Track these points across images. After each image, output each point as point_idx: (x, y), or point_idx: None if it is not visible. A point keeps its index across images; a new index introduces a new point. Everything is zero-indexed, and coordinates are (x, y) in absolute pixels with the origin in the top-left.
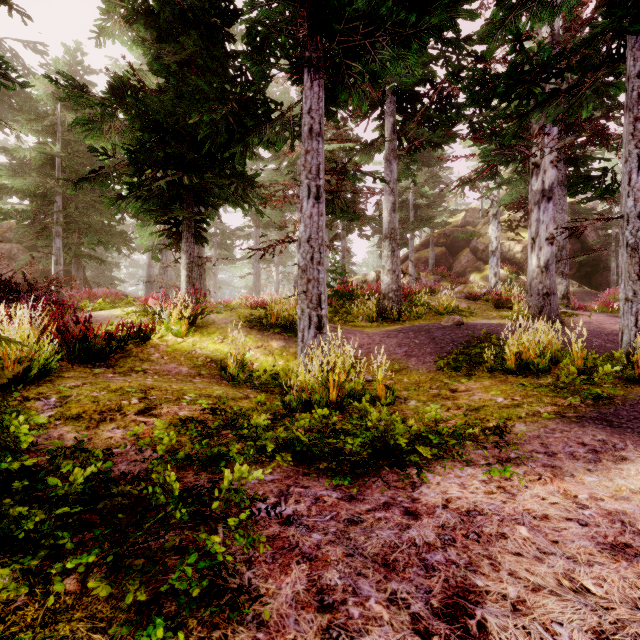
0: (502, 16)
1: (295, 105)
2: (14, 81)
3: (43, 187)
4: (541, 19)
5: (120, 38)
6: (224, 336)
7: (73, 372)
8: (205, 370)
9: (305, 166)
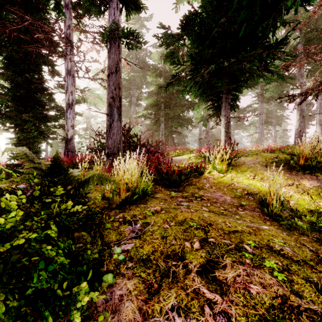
0: None
1: None
2: (141, 43)
3: (157, 100)
4: None
5: (186, 0)
6: (254, 174)
7: (160, 194)
8: (244, 202)
9: None
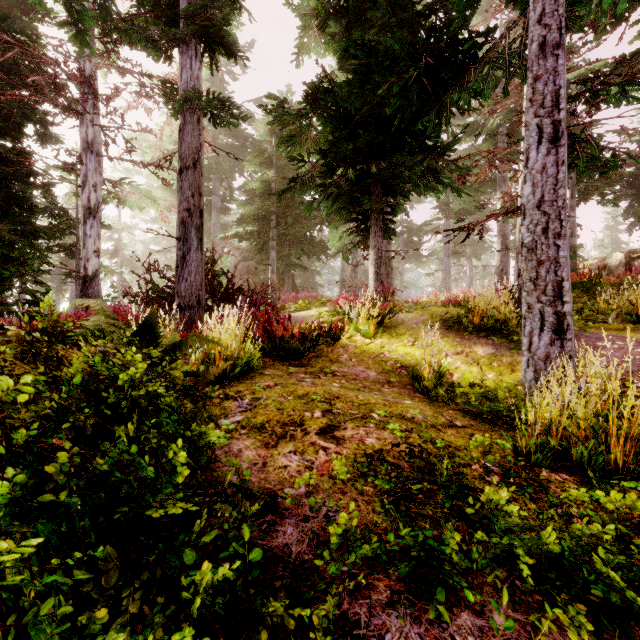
0: None
1: (514, 24)
2: (238, 118)
3: (263, 209)
4: None
5: (315, 50)
6: (415, 338)
7: (272, 370)
8: (394, 377)
9: (533, 100)
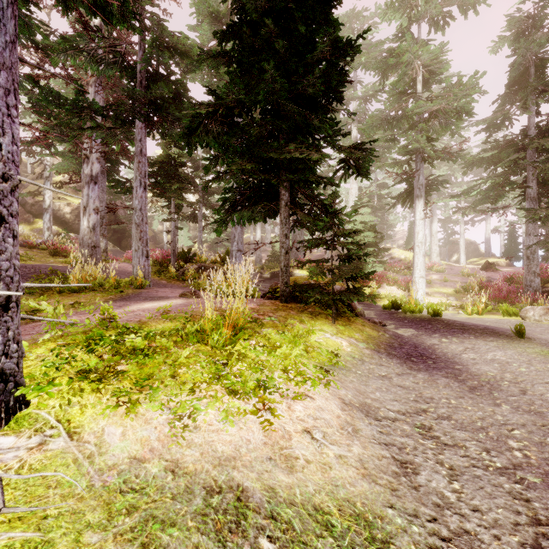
0: (66, 47)
1: None
2: None
3: None
4: (92, 68)
5: None
6: None
7: None
8: None
9: None
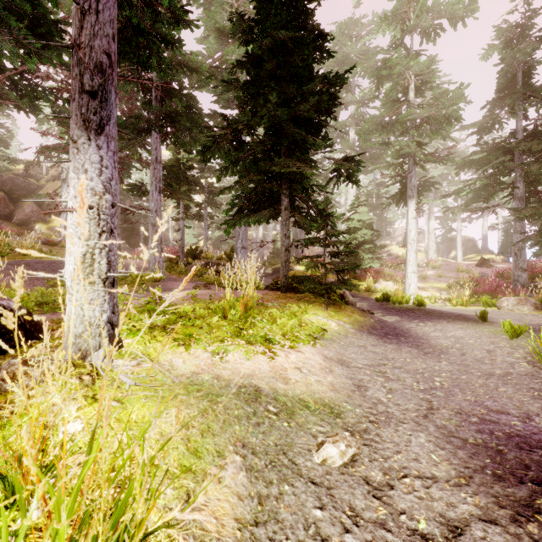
0: None
1: None
2: None
3: None
4: None
5: None
6: None
7: None
8: None
9: None
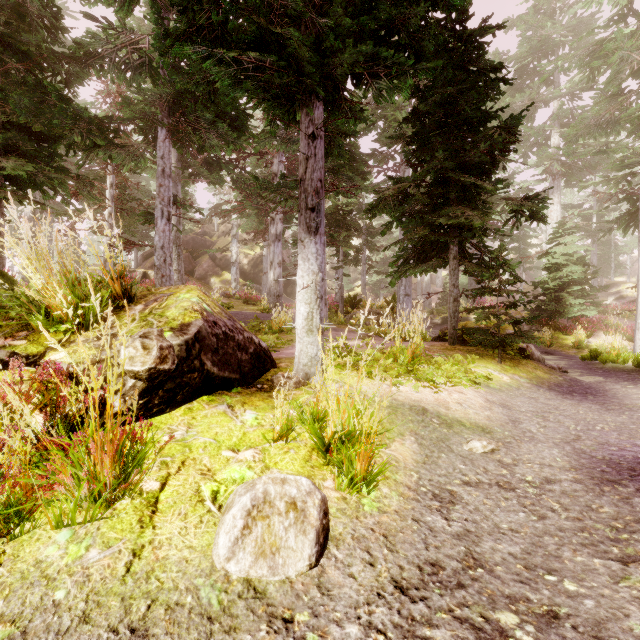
0: (265, 137)
1: (145, 144)
2: None
3: None
4: (282, 148)
5: None
6: None
7: None
8: None
9: (159, 195)
